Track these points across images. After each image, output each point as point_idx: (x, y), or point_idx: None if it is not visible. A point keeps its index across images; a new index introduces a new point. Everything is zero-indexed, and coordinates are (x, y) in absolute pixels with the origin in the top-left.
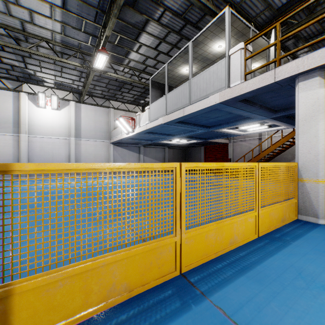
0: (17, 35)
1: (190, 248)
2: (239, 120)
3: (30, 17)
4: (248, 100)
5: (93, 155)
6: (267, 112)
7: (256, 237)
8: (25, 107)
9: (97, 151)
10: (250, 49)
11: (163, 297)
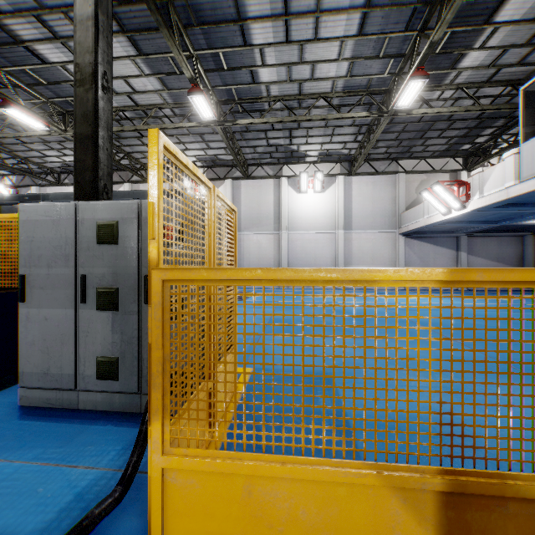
0: (290, 104)
1: None
2: None
3: (311, 71)
4: None
5: (370, 256)
6: None
7: None
8: (285, 196)
9: (376, 249)
10: None
11: None
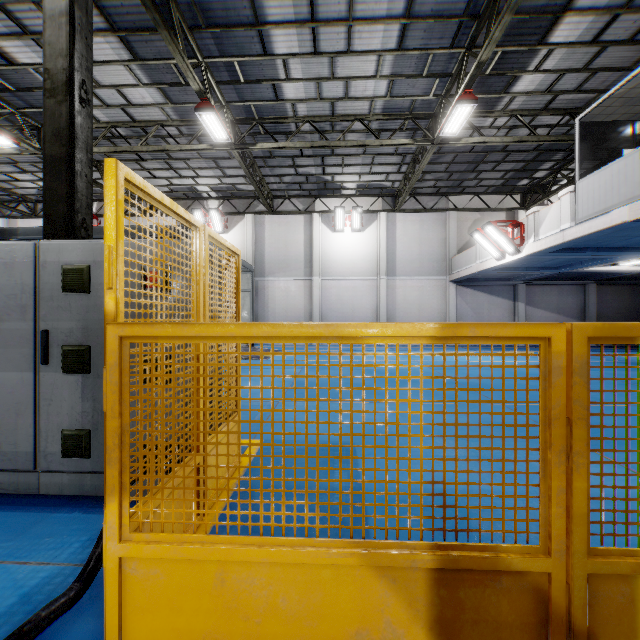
0: (321, 127)
1: None
2: None
3: (344, 89)
4: None
5: (417, 307)
6: None
7: None
8: (318, 235)
9: (423, 299)
10: None
11: None
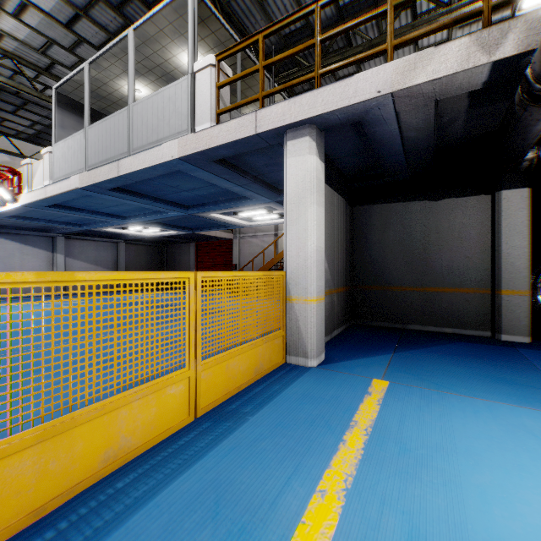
0: None
1: None
2: (232, 199)
3: None
4: (231, 163)
5: None
6: (267, 190)
7: (189, 422)
8: None
9: None
10: (228, 72)
11: None
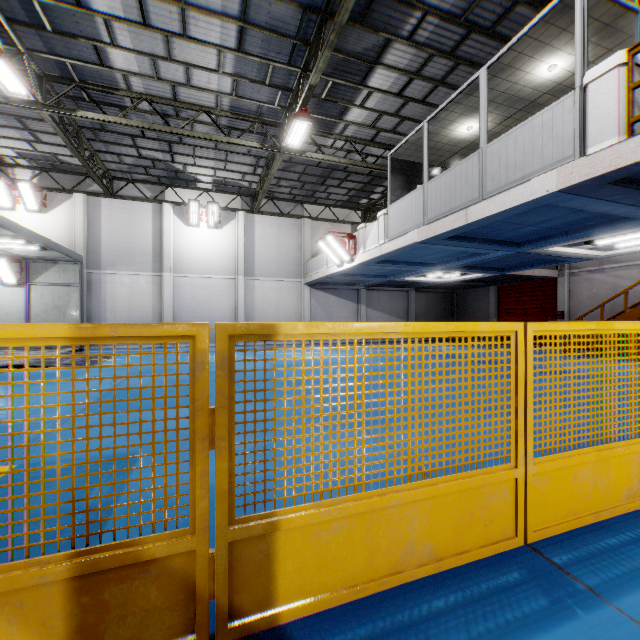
0: (164, 109)
1: (542, 495)
2: (597, 224)
3: (186, 75)
4: (630, 178)
5: (275, 307)
6: None
7: None
8: (169, 227)
9: (281, 300)
10: None
11: (506, 583)
